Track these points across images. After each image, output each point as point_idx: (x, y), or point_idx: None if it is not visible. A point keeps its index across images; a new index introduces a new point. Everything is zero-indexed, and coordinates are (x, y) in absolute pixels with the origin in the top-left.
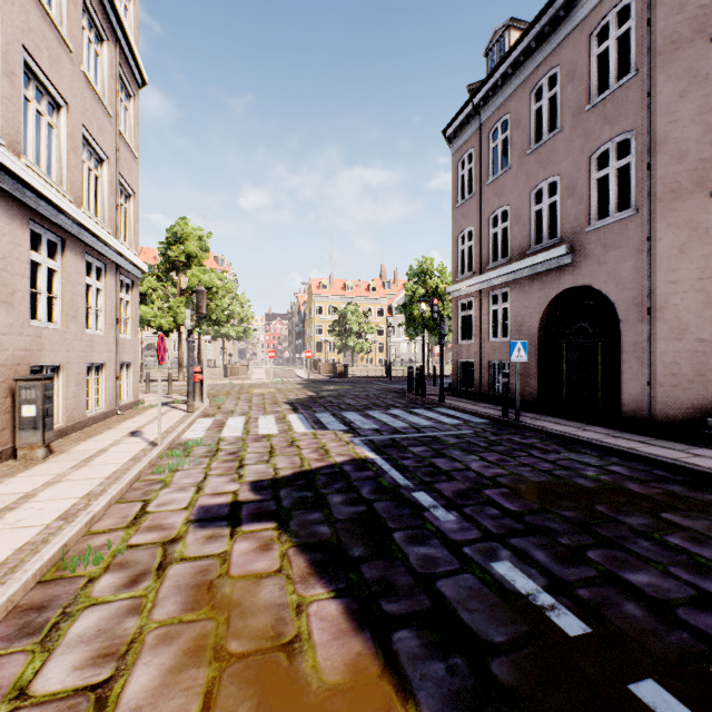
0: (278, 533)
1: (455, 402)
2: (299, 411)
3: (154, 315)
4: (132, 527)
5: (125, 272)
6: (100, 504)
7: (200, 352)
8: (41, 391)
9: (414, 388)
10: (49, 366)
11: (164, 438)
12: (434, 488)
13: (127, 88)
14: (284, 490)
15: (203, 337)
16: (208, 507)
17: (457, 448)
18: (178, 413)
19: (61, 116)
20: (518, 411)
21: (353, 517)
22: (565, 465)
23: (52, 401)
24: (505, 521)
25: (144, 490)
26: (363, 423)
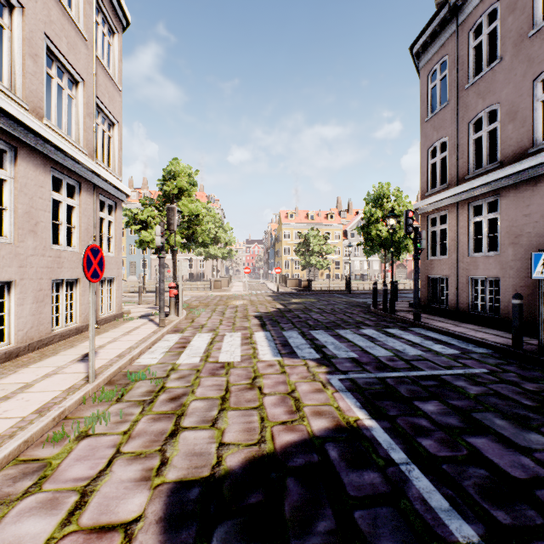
0: None
1: (431, 321)
2: (267, 327)
3: (152, 238)
4: None
5: (105, 193)
6: None
7: (176, 268)
8: None
9: (377, 303)
10: None
11: (108, 367)
12: None
13: (109, 23)
14: (220, 529)
15: (198, 257)
16: None
17: (493, 410)
18: (150, 327)
19: (14, 17)
20: (542, 342)
21: None
22: None
23: None
24: None
25: None
26: (336, 348)
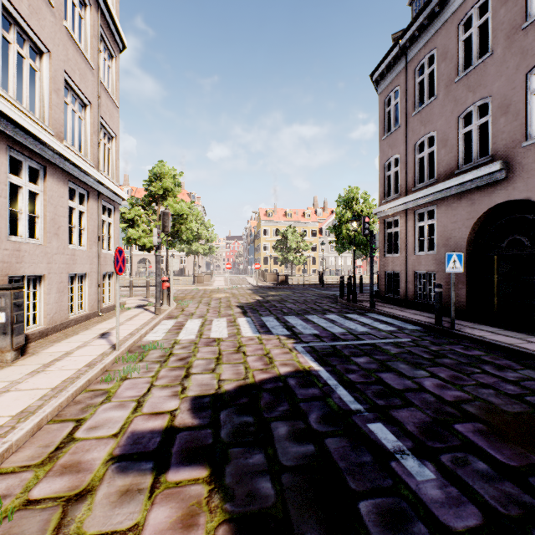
0: (209, 490)
1: (384, 308)
2: (248, 314)
3: (139, 236)
4: (46, 465)
5: (106, 198)
6: (23, 429)
7: (168, 264)
8: (10, 299)
9: (344, 294)
10: (31, 276)
11: (125, 341)
12: (392, 418)
13: (109, 49)
14: (224, 411)
15: (179, 253)
16: (139, 435)
17: (402, 360)
18: (147, 315)
19: (43, 61)
20: (454, 319)
21: (301, 465)
22: (534, 388)
23: (22, 308)
24: (507, 487)
25: (84, 404)
26: (303, 328)
